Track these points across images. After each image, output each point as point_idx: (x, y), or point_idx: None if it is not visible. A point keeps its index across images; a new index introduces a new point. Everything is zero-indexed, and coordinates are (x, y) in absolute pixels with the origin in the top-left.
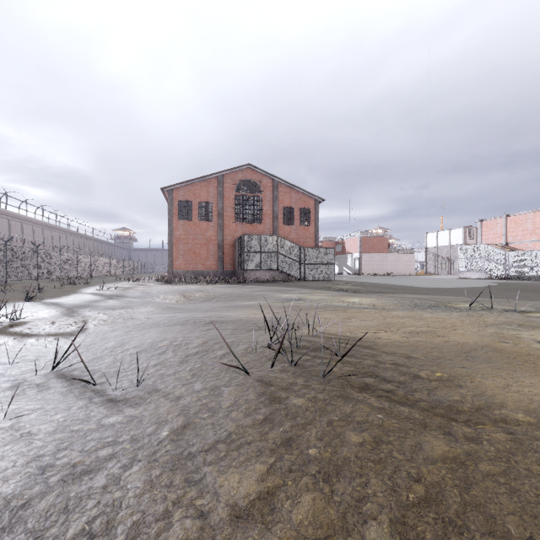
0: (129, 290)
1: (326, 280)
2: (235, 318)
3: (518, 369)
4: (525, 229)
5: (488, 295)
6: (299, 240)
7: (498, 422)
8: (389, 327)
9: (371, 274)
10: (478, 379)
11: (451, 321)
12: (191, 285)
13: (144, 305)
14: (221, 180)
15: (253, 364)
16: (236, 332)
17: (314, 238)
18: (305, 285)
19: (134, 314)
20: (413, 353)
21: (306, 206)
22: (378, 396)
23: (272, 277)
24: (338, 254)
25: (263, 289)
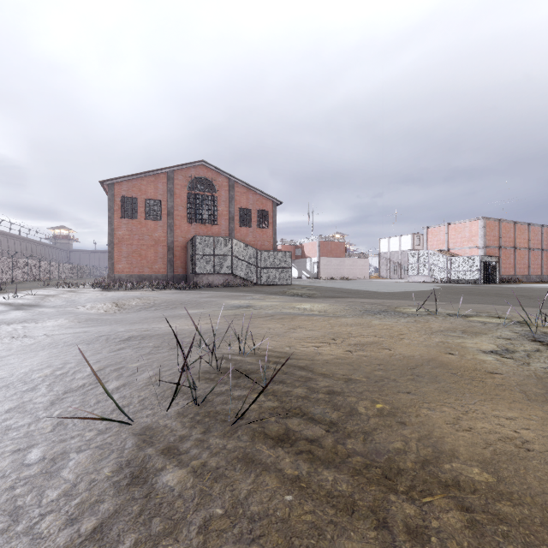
0: (50, 298)
1: (283, 284)
2: (164, 331)
3: (467, 392)
4: (463, 237)
5: (433, 299)
6: (257, 243)
7: (449, 487)
8: (334, 339)
9: (329, 278)
10: (425, 411)
11: (399, 329)
12: (133, 291)
13: (57, 316)
14: (171, 176)
15: (150, 401)
16: (156, 351)
17: (272, 241)
18: (260, 290)
19: (33, 330)
20: (355, 374)
21: (264, 208)
22: (297, 454)
23: (227, 281)
24: (298, 258)
25: (213, 295)
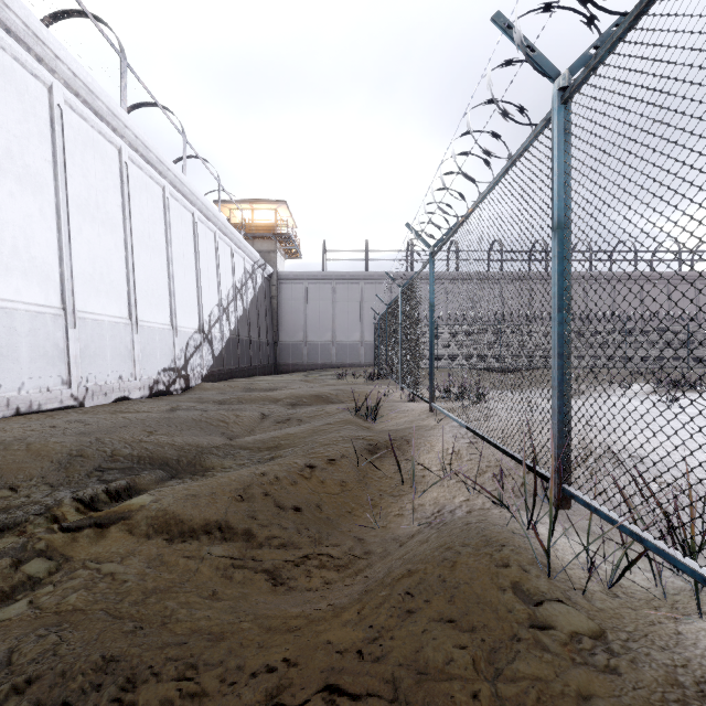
0: None
1: None
2: None
3: None
4: None
5: None
6: None
7: None
8: None
9: None
10: None
11: None
12: None
13: None
14: None
15: None
16: None
17: None
18: None
19: None
20: None
21: None
22: None
23: None
24: None
25: None
